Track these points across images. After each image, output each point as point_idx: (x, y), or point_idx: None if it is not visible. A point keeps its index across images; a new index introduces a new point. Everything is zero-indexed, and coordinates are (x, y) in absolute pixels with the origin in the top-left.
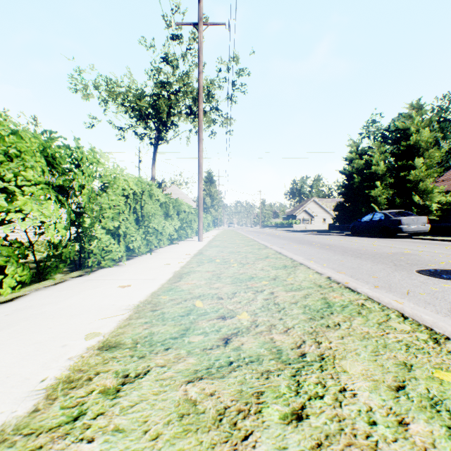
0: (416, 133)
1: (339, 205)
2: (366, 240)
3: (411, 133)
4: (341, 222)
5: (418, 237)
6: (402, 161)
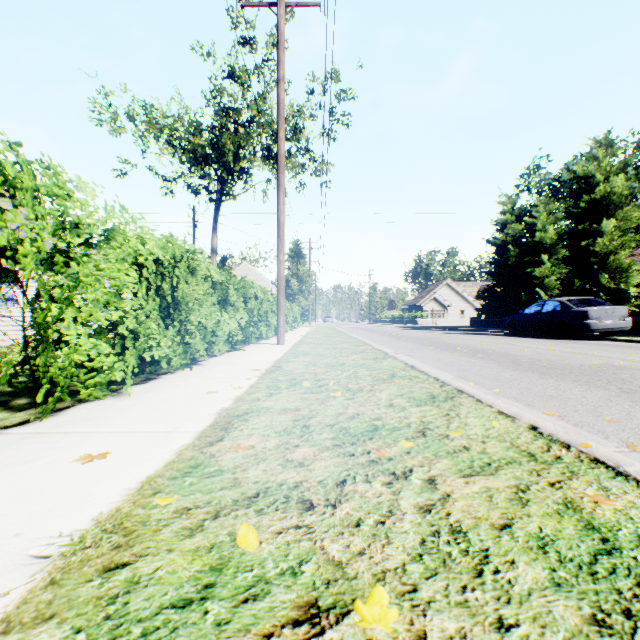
0: (604, 182)
1: (486, 290)
2: (537, 343)
3: (597, 182)
4: (489, 315)
5: (614, 337)
6: (582, 224)
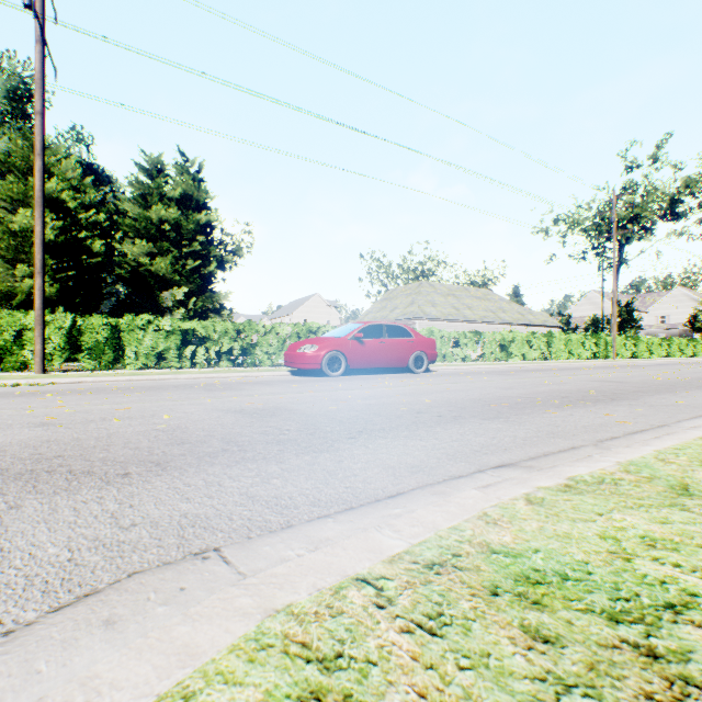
0: None
1: None
2: None
3: None
4: None
5: None
6: None
